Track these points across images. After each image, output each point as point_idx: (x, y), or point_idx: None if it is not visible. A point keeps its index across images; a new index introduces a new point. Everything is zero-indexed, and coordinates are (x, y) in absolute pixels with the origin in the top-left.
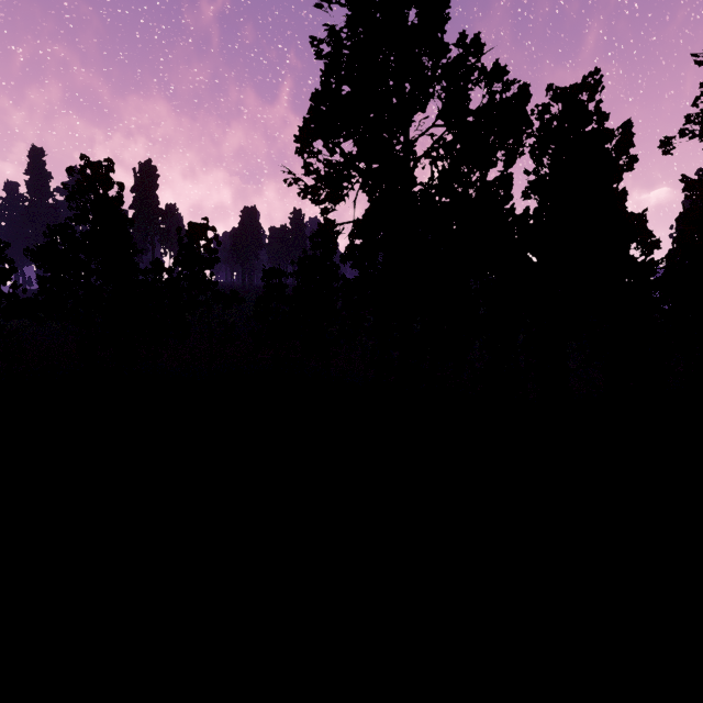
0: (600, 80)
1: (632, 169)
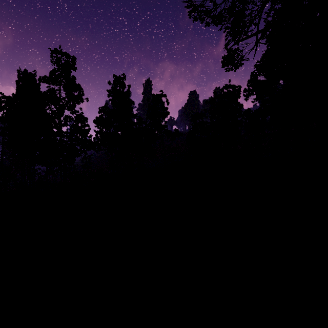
0: None
1: None
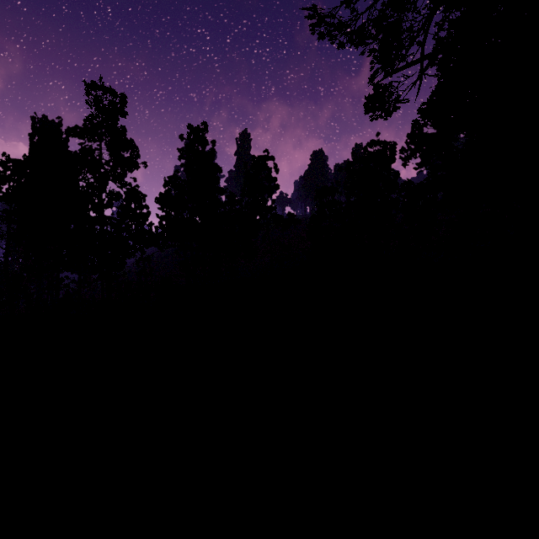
0: None
1: None
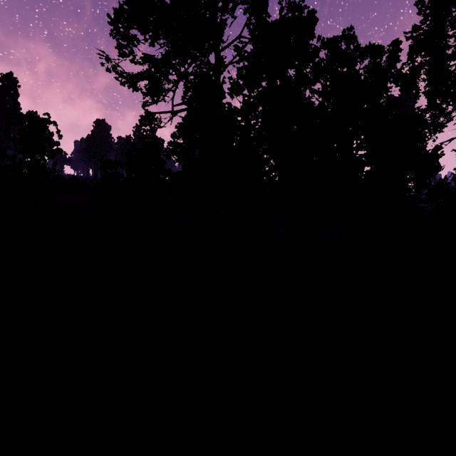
0: (353, 35)
1: (398, 80)
